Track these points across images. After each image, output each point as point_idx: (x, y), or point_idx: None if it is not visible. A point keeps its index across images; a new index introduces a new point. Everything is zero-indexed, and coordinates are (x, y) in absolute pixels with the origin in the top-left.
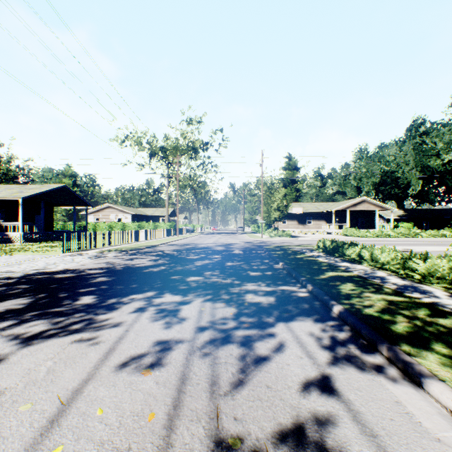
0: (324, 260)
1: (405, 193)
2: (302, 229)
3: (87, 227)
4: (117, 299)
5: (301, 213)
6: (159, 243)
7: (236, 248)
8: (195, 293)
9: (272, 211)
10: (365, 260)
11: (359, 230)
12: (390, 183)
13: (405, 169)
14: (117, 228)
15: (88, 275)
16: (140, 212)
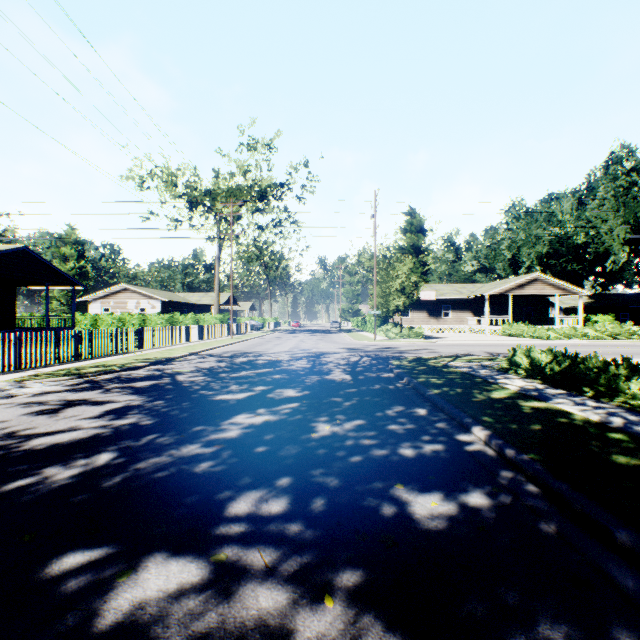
0: (589, 416)
1: (588, 269)
2: (435, 324)
3: (73, 321)
4: None
5: (434, 300)
6: (187, 352)
7: (334, 364)
8: None
9: (391, 294)
10: None
11: (534, 327)
12: (565, 255)
13: (602, 228)
14: (132, 323)
15: None
16: (179, 298)
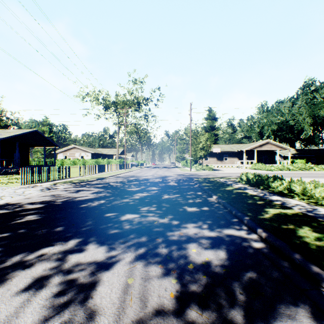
0: (254, 193)
1: (296, 137)
2: (220, 164)
3: (55, 162)
4: (22, 255)
5: (219, 152)
6: (109, 175)
7: (171, 180)
8: (125, 243)
9: (198, 150)
10: (295, 193)
11: (265, 165)
12: (285, 130)
13: (299, 118)
14: (79, 163)
15: (21, 212)
16: (98, 151)
